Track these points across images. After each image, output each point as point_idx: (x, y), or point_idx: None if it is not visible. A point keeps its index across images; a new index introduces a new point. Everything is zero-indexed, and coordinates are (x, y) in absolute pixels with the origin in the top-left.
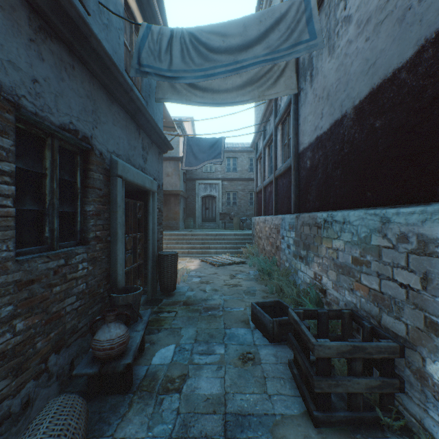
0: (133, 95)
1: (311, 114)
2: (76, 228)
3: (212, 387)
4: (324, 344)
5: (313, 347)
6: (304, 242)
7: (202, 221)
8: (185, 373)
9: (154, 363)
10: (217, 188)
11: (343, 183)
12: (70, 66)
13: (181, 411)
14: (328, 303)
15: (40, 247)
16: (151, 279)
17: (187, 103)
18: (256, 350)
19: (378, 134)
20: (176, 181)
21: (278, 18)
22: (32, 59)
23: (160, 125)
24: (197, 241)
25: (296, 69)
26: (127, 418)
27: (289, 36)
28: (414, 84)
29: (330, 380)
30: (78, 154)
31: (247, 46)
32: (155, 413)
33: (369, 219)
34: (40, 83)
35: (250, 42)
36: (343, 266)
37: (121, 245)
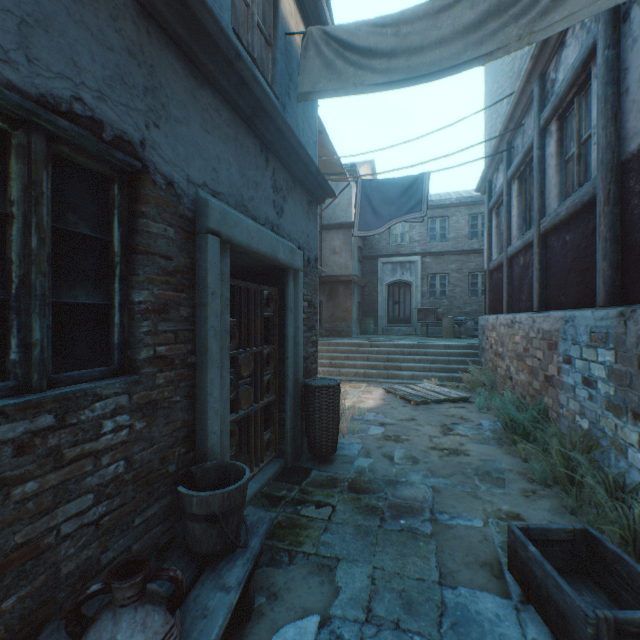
0: (243, 68)
1: None
2: (111, 338)
3: None
4: None
5: None
6: None
7: (387, 323)
8: None
9: None
10: (413, 269)
11: None
12: None
13: None
14: None
15: None
16: (292, 429)
17: (356, 89)
18: None
19: None
20: (347, 260)
21: None
22: None
23: (312, 154)
24: (380, 355)
25: None
26: None
27: None
28: None
29: None
30: (115, 182)
31: None
32: None
33: None
34: None
35: None
36: None
37: (216, 373)
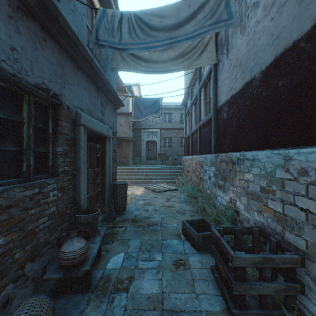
0: (93, 64)
1: (227, 78)
2: (48, 164)
3: (152, 287)
4: (241, 256)
5: (231, 258)
6: (222, 175)
7: (145, 159)
8: (132, 276)
9: (108, 268)
10: (157, 135)
11: (253, 130)
12: (43, 40)
13: (128, 308)
14: (240, 221)
15: (19, 179)
16: (108, 202)
17: (134, 71)
18: (186, 258)
19: (281, 92)
20: (127, 130)
21: (203, 2)
22: (11, 32)
23: (115, 88)
24: (142, 173)
25: (215, 46)
26: (85, 313)
27: (211, 16)
28: (311, 50)
29: (246, 284)
30: (50, 108)
31: (180, 25)
32: (107, 310)
33: (274, 158)
34: (17, 51)
35: (182, 21)
36: (253, 193)
37: (83, 177)
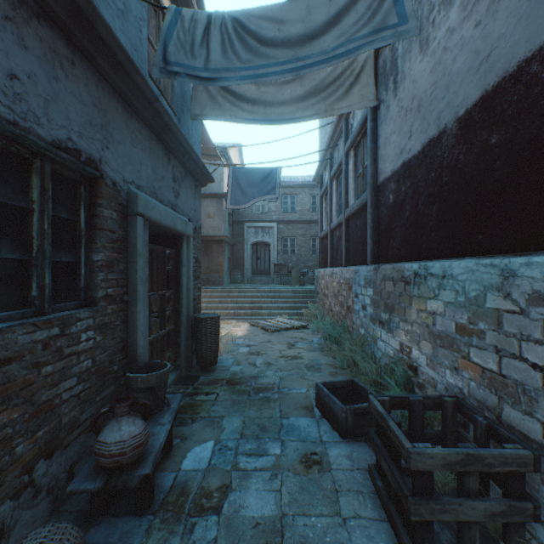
0: (159, 106)
1: (395, 133)
2: (79, 283)
3: (263, 505)
4: (425, 452)
5: (407, 455)
6: (386, 302)
7: (251, 275)
8: (227, 483)
9: (185, 469)
10: (271, 232)
11: (442, 223)
12: (68, 61)
13: None
14: (420, 385)
15: (24, 311)
16: (185, 350)
17: (232, 120)
18: (323, 450)
19: (494, 154)
20: (220, 224)
21: None
22: (8, 45)
23: (198, 151)
24: (246, 299)
25: (374, 76)
26: None
27: (369, 19)
28: None
29: (434, 503)
30: (82, 184)
31: (312, 35)
32: None
33: (482, 272)
34: (21, 80)
35: (316, 29)
36: (442, 336)
37: (142, 307)
